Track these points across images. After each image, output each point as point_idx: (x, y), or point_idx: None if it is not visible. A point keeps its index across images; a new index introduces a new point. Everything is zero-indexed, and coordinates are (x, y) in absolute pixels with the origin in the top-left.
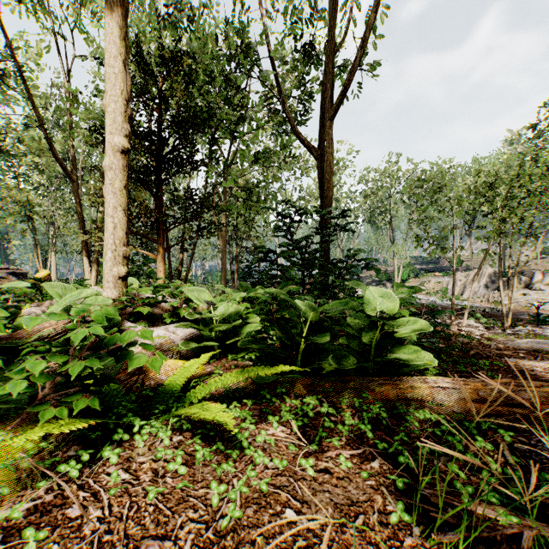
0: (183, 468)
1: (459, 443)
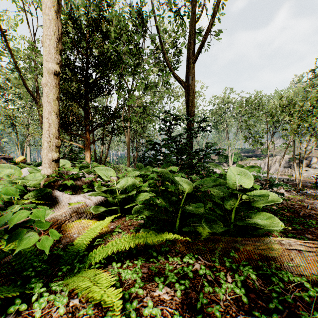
0: None
1: None
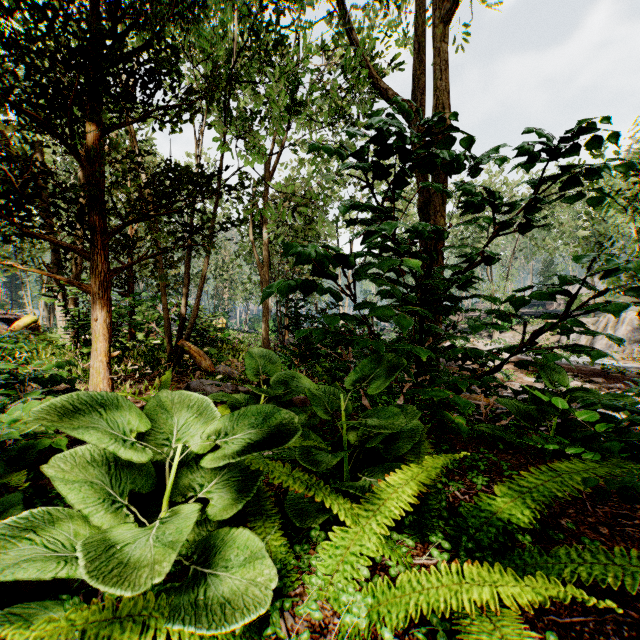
0: None
1: None
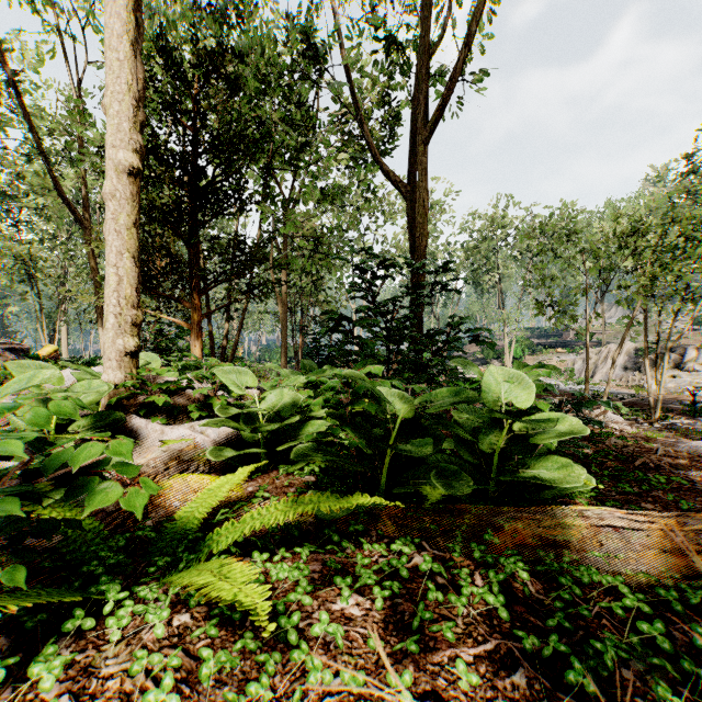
0: (174, 698)
1: (663, 638)
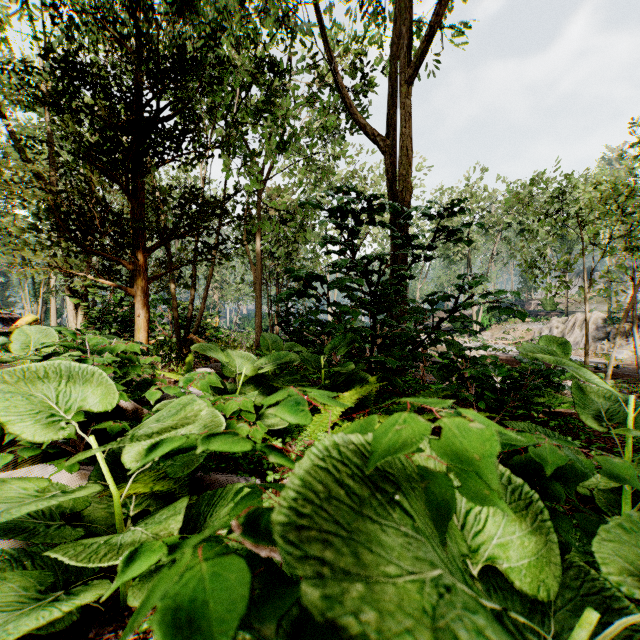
0: None
1: None
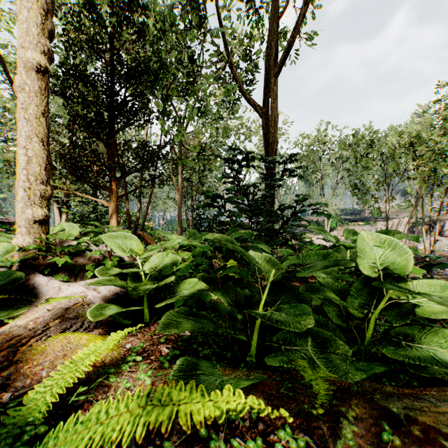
0: None
1: None
